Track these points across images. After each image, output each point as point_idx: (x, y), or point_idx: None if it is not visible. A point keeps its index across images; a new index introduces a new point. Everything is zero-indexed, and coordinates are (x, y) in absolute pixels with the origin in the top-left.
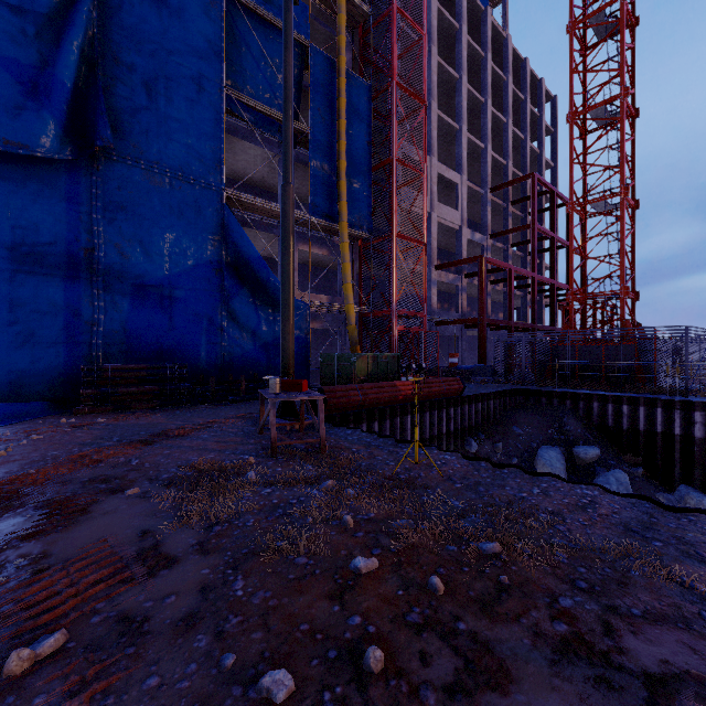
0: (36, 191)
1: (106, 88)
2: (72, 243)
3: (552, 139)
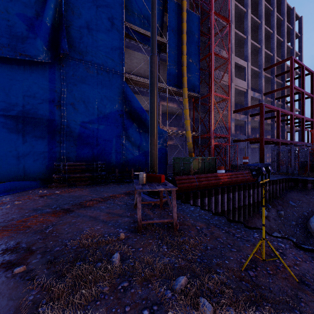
0: (35, 78)
1: (67, 26)
2: (51, 103)
3: (299, 40)
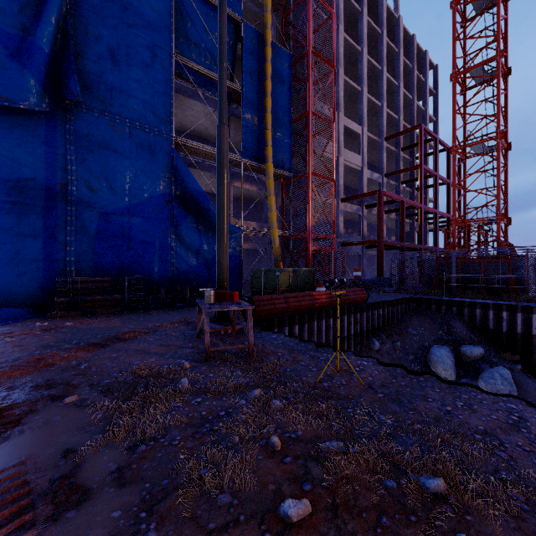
0: (20, 137)
1: (77, 54)
2: (49, 179)
3: (433, 99)
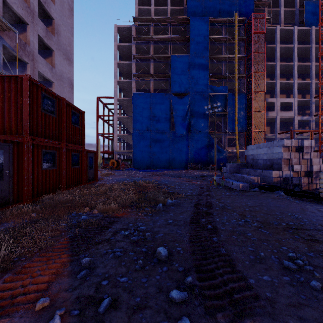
0: (183, 139)
1: (191, 121)
2: (187, 146)
3: None
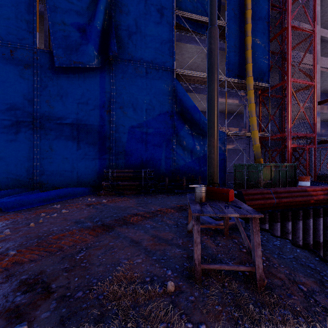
0: (87, 85)
1: (116, 27)
2: (102, 108)
3: None
